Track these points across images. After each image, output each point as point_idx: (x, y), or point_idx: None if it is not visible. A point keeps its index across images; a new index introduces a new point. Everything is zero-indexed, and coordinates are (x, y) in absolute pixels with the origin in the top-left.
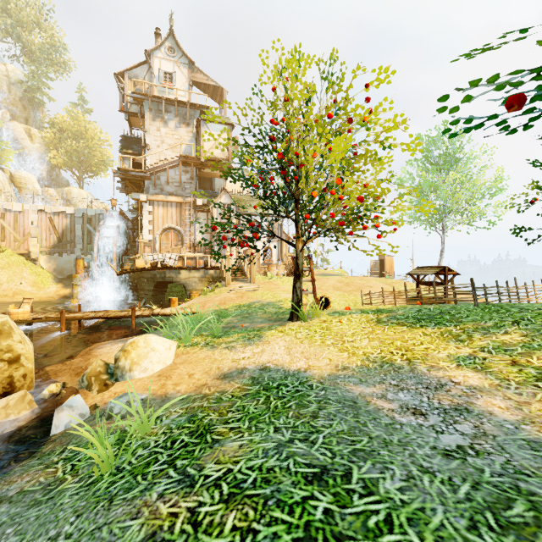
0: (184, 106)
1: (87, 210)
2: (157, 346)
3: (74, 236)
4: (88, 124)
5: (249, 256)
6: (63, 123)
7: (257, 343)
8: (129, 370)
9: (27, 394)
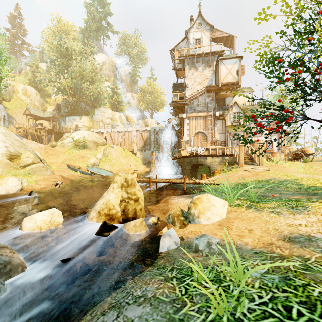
0: (207, 55)
1: (156, 128)
2: (215, 203)
3: (150, 141)
4: (155, 86)
5: (276, 140)
6: (145, 88)
7: (305, 212)
8: (197, 217)
9: (143, 220)
